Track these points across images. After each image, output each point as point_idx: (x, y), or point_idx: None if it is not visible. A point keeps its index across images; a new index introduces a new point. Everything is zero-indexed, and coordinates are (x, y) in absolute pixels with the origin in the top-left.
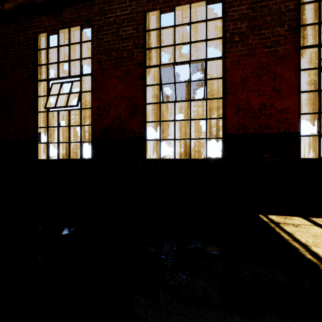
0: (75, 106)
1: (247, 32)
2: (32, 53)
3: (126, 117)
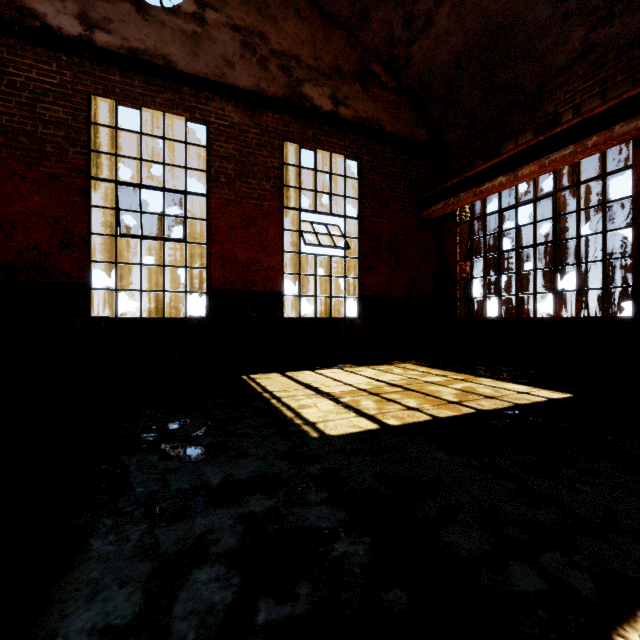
0: None
1: (234, 176)
2: None
3: (50, 250)
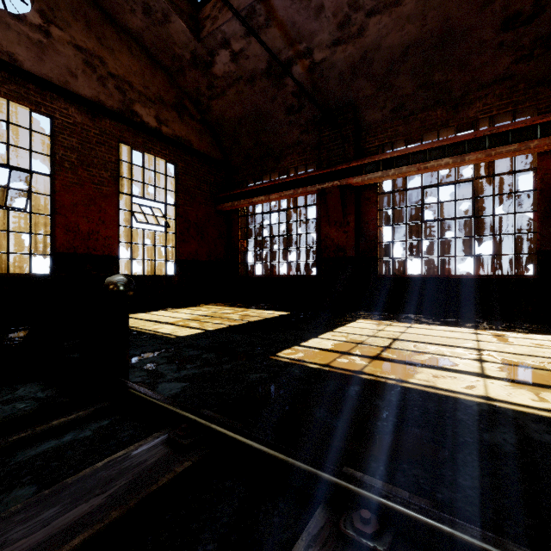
0: None
1: (77, 164)
2: None
3: None
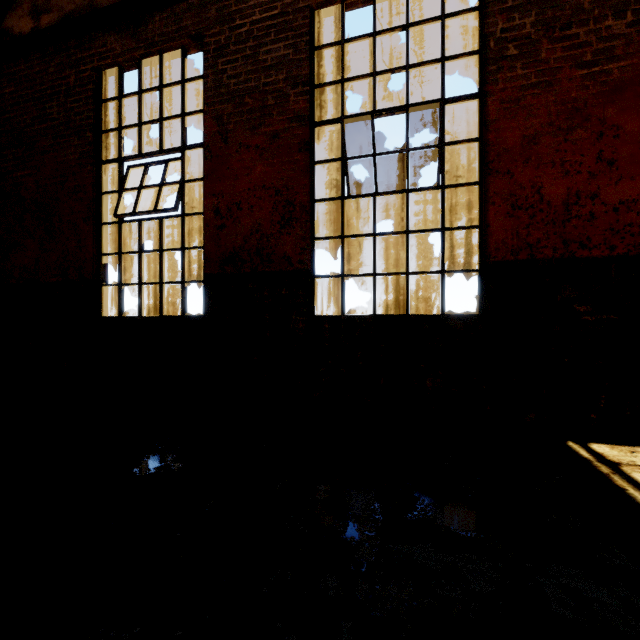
0: (172, 210)
1: (536, 35)
2: (92, 108)
3: (272, 231)
